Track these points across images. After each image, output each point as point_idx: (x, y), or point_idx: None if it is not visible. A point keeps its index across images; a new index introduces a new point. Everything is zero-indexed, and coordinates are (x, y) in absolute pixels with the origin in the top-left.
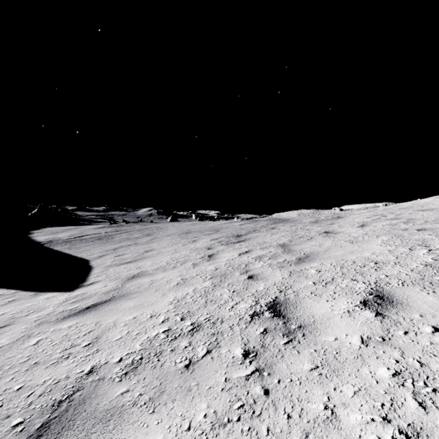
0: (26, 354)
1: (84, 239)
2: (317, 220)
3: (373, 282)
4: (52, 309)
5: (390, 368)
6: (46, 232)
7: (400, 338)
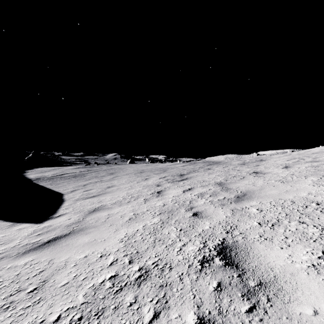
0: None
1: (63, 176)
2: (244, 162)
3: None
4: (19, 241)
5: None
6: (37, 172)
7: None
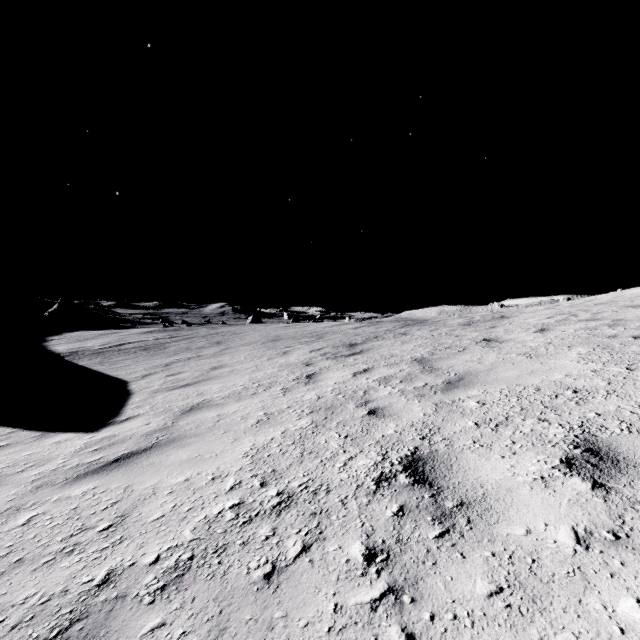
0: (7, 542)
1: (123, 349)
2: (471, 321)
3: (577, 426)
4: (62, 461)
5: None
6: (70, 339)
7: None
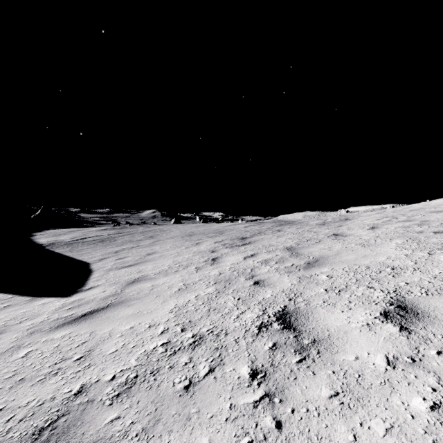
0: (13, 368)
1: (86, 241)
2: (325, 222)
3: (392, 291)
4: (47, 316)
5: (427, 398)
6: (49, 235)
7: (433, 359)
